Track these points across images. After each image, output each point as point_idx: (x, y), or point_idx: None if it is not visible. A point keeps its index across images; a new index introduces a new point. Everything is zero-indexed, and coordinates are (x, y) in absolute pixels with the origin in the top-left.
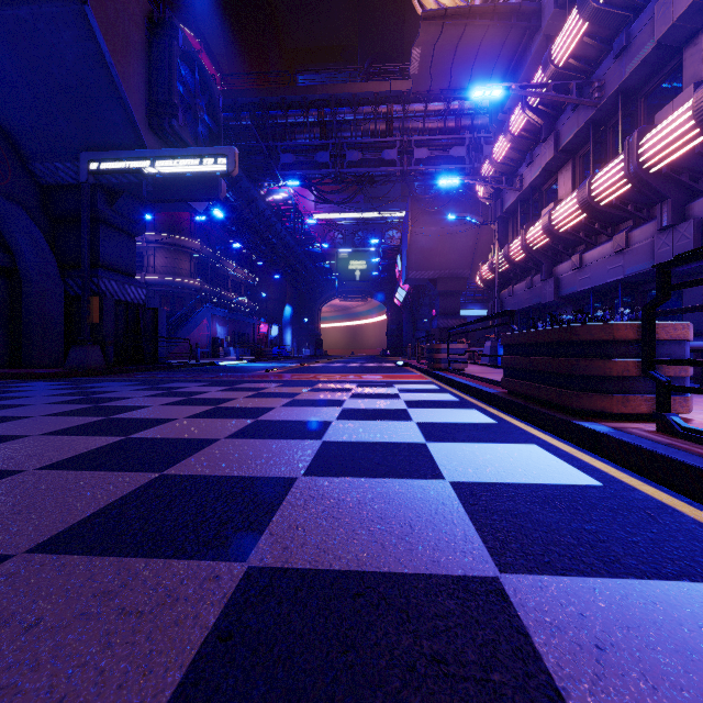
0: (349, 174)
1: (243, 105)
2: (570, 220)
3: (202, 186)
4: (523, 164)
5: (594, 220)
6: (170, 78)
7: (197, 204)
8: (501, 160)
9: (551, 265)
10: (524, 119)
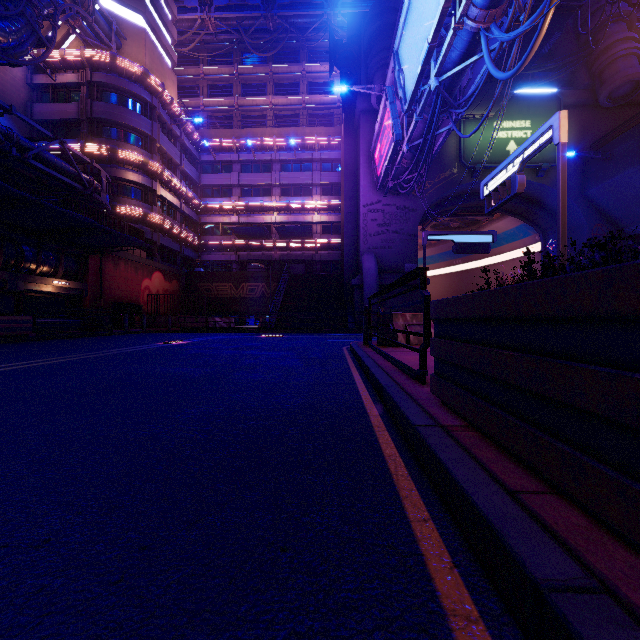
0: None
1: None
2: None
3: None
4: None
5: None
6: None
7: None
8: None
9: None
10: None
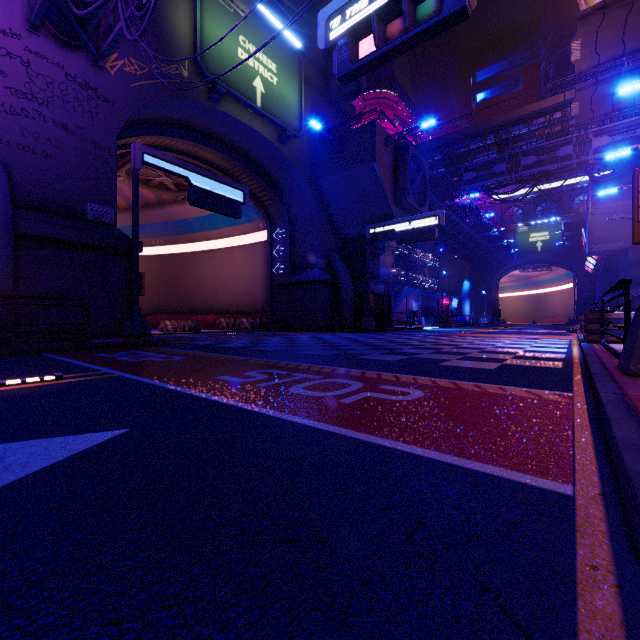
0: (524, 175)
1: (435, 148)
2: None
3: (425, 233)
4: None
5: None
6: (405, 175)
7: None
8: None
9: None
10: None
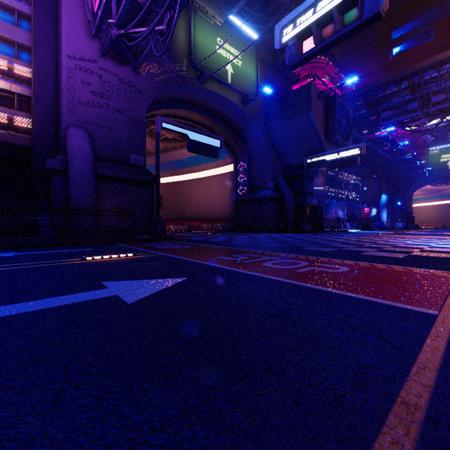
0: (434, 110)
1: (357, 95)
2: None
3: (349, 161)
4: None
5: None
6: (334, 119)
7: None
8: None
9: None
10: None
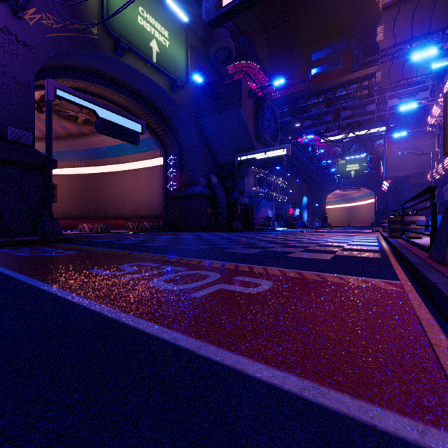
0: (344, 123)
1: (284, 102)
2: None
3: (277, 161)
4: None
5: None
6: (263, 119)
7: None
8: (437, 115)
9: None
10: None
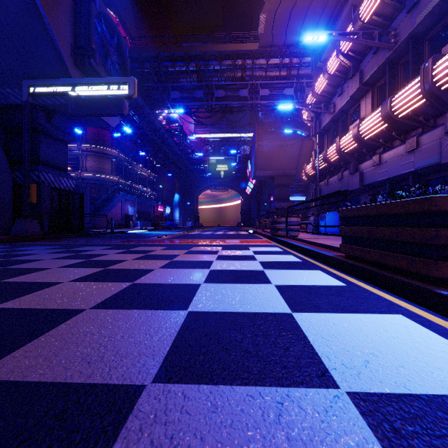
0: (217, 105)
1: (145, 58)
2: (374, 129)
3: (111, 105)
4: (335, 95)
5: (392, 129)
6: (89, 29)
7: (111, 121)
8: (320, 93)
9: (357, 163)
10: (337, 62)
